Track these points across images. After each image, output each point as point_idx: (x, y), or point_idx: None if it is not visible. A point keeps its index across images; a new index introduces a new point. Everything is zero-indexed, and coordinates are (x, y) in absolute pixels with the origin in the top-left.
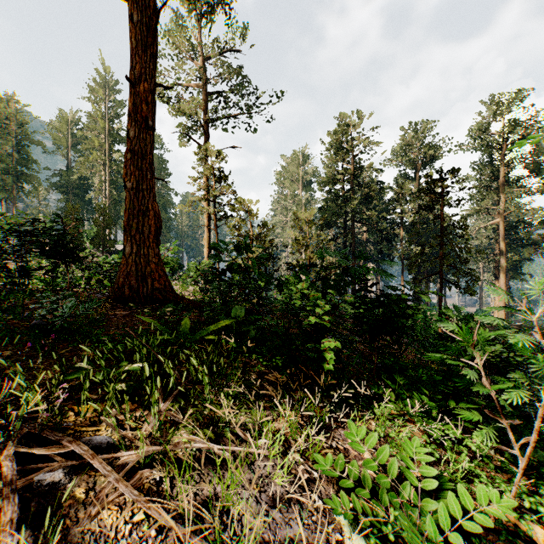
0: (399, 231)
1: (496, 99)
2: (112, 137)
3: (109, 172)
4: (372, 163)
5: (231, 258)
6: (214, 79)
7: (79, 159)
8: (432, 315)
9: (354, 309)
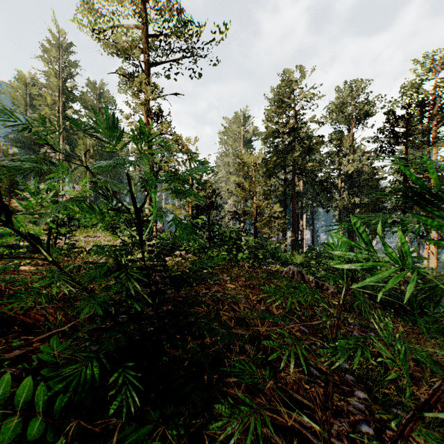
0: (339, 182)
1: (432, 56)
2: (65, 94)
3: (62, 128)
4: (314, 115)
5: (167, 205)
6: (155, 19)
7: (33, 115)
8: (381, 266)
9: (300, 260)
